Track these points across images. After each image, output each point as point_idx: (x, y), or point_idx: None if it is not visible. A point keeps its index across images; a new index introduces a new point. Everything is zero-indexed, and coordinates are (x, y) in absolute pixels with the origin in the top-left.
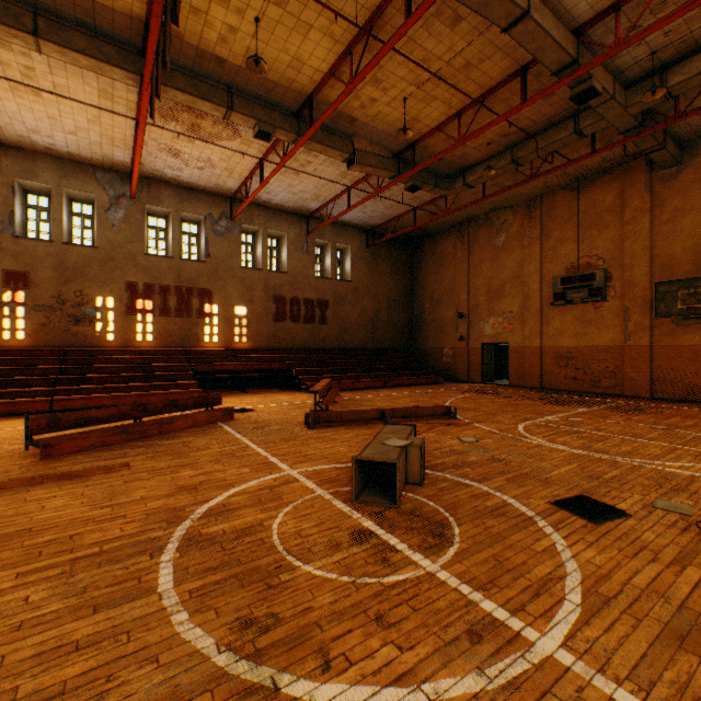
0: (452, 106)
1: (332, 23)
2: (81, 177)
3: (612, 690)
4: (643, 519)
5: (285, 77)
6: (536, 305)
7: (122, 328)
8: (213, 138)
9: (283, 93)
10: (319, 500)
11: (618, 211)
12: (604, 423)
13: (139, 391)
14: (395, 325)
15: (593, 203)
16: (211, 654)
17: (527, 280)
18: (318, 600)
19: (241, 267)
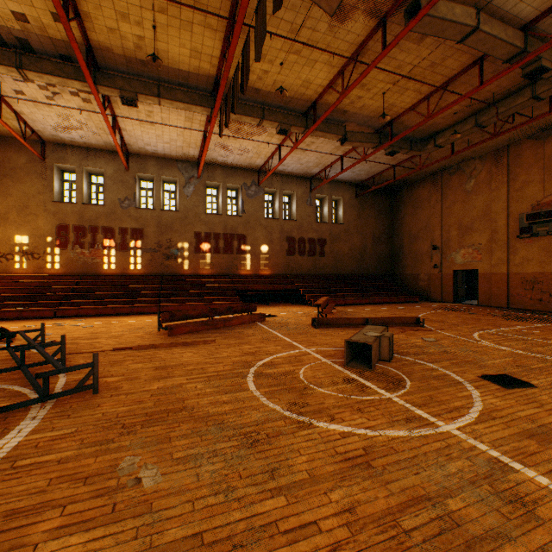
0: (422, 92)
1: (330, 57)
2: (170, 168)
3: (476, 444)
4: (545, 389)
5: (298, 93)
6: (502, 237)
7: (192, 261)
8: (249, 135)
9: (296, 103)
10: (324, 364)
11: None
12: None
13: (205, 302)
14: (379, 256)
15: None
16: (280, 411)
17: (494, 218)
18: (327, 401)
19: (264, 218)
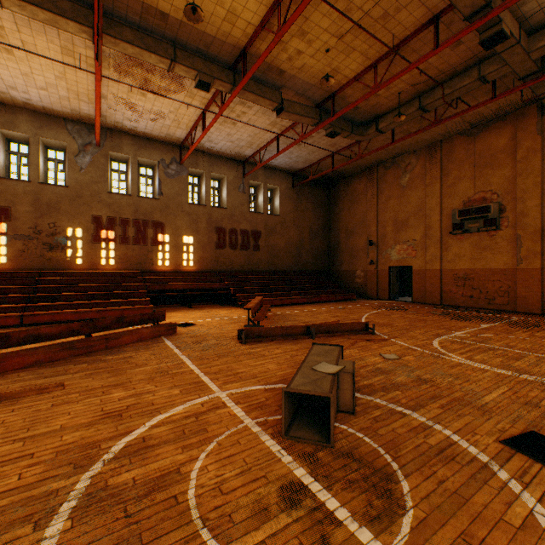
0: (369, 57)
1: None
2: (54, 128)
3: None
4: None
5: (221, 30)
6: (436, 234)
7: (88, 253)
8: (161, 91)
9: (220, 47)
10: (246, 433)
11: (511, 152)
12: (511, 339)
13: (99, 307)
14: (316, 252)
15: (487, 145)
16: None
17: (428, 213)
18: None
19: (188, 204)
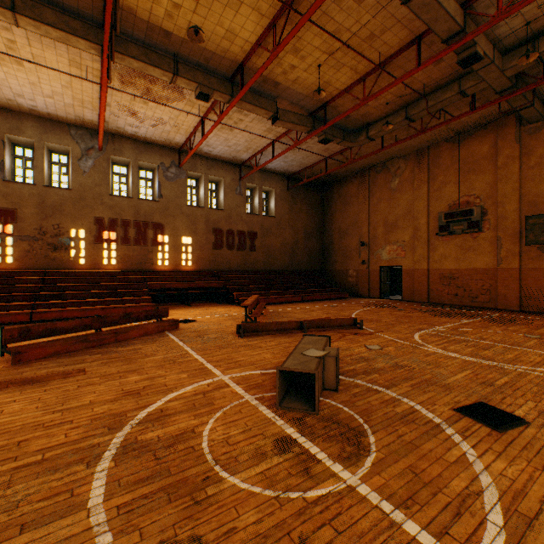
0: (358, 72)
1: None
2: (58, 133)
3: None
4: (542, 427)
5: (220, 47)
6: (424, 235)
7: (91, 254)
8: (163, 100)
9: (219, 61)
10: (246, 405)
11: (492, 159)
12: (485, 332)
13: (104, 305)
14: (310, 252)
15: (471, 152)
16: None
17: (417, 216)
18: (242, 519)
19: (187, 206)
